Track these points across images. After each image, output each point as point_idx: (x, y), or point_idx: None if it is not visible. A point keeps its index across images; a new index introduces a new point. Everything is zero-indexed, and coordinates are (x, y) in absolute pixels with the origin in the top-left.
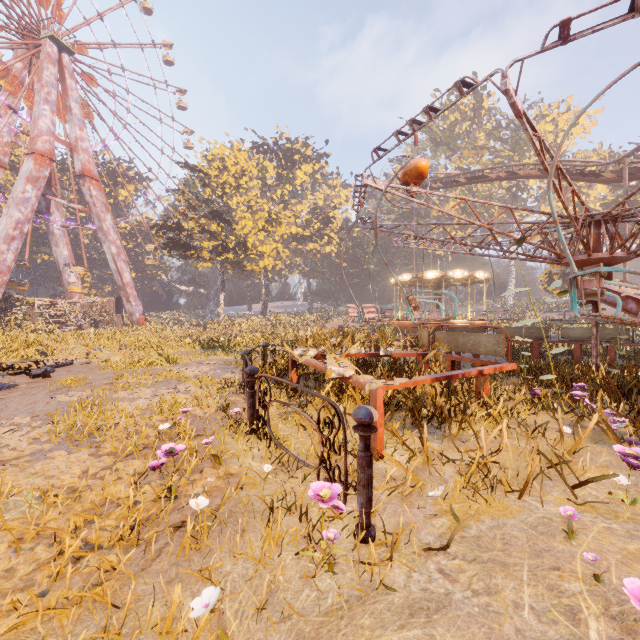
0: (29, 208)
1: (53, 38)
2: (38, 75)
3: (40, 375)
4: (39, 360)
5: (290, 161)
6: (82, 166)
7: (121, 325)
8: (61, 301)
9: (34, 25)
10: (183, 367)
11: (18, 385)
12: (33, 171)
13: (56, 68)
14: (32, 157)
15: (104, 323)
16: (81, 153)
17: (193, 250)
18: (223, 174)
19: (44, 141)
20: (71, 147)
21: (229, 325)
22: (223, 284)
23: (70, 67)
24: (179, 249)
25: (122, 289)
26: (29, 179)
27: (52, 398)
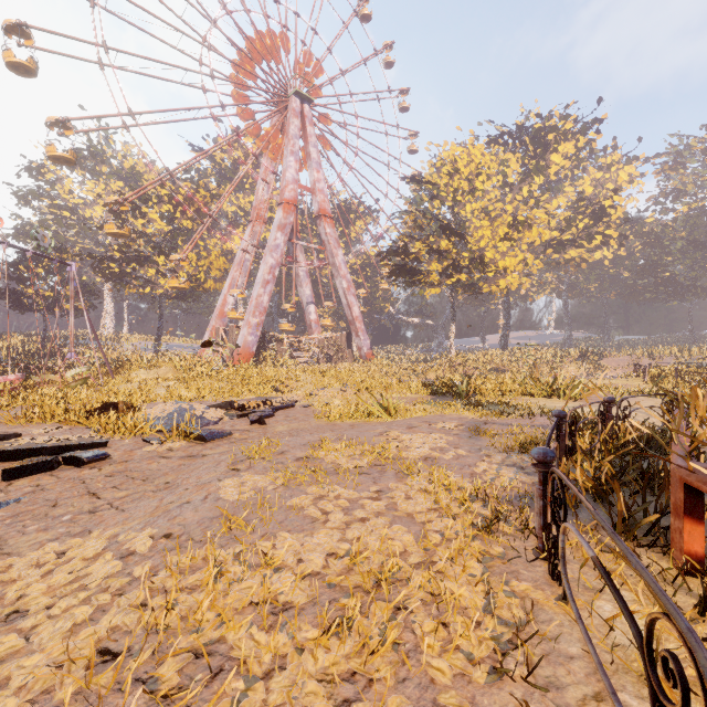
0: (279, 253)
1: (297, 93)
2: (286, 132)
3: (257, 421)
4: (267, 399)
5: (541, 145)
6: (319, 207)
7: (351, 360)
8: (303, 337)
9: (284, 88)
10: (406, 432)
11: (231, 434)
12: (282, 219)
13: (299, 120)
14: (281, 207)
15: (337, 358)
16: (318, 194)
17: (420, 275)
18: (454, 179)
19: (290, 190)
20: (310, 191)
21: (461, 361)
22: (453, 312)
23: (309, 115)
24: (405, 276)
25: (352, 323)
26: (279, 227)
27: (217, 485)
